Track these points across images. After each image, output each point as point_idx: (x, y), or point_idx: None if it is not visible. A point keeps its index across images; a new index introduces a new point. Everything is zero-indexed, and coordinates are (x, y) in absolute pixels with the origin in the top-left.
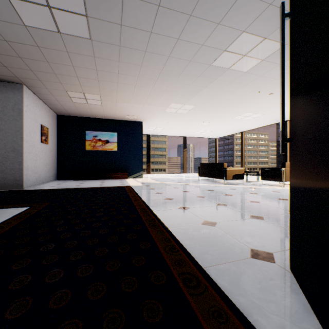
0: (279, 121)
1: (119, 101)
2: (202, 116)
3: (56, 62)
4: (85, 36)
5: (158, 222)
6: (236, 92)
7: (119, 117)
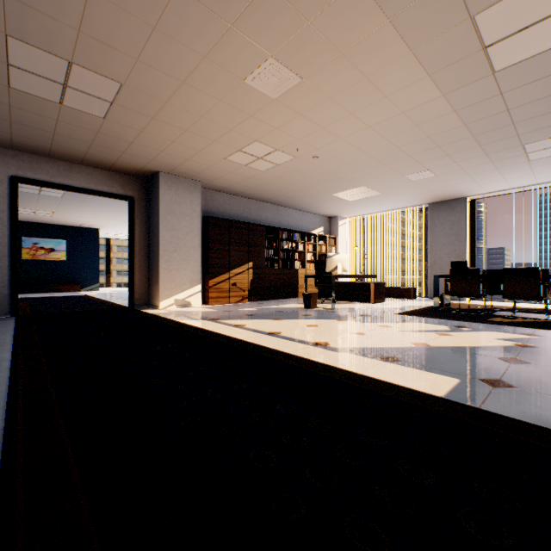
0: None
1: (74, 216)
2: None
3: (24, 199)
4: (59, 197)
5: (108, 301)
6: None
7: (69, 224)
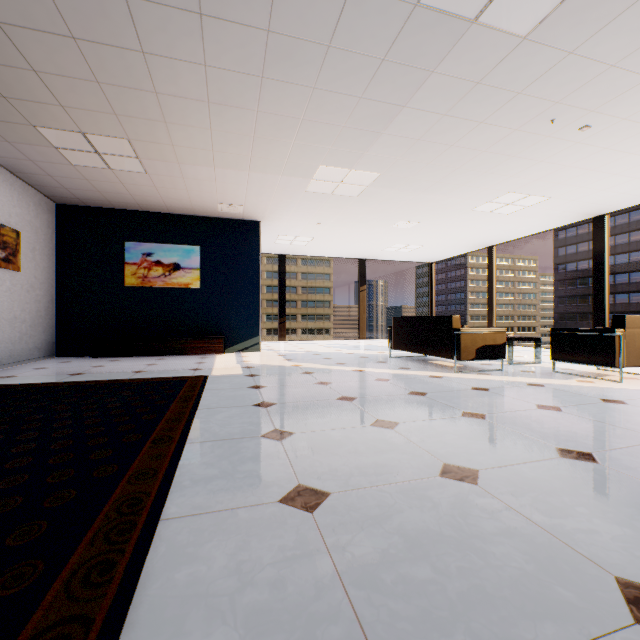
0: (584, 216)
1: (184, 158)
2: (399, 204)
3: None
4: None
5: None
6: (487, 124)
7: (201, 209)
